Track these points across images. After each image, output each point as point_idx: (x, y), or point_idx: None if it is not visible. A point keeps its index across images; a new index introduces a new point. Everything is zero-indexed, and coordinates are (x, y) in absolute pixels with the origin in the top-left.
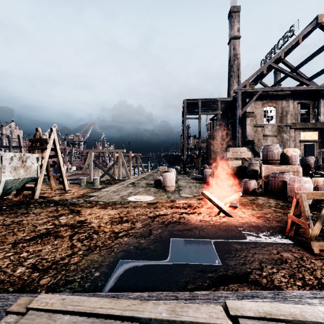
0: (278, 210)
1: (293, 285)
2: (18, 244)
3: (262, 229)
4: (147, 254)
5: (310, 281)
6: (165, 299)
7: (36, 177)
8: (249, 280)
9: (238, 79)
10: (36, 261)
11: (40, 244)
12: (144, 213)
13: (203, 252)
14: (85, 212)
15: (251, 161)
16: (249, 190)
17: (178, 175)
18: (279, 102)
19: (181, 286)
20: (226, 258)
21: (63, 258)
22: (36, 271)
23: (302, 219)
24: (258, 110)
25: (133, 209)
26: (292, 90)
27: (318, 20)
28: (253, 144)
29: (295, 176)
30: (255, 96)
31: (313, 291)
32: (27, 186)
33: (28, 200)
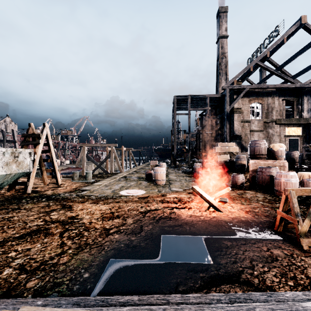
0: (266, 205)
1: (285, 285)
2: (7, 243)
3: (251, 224)
4: (137, 253)
5: (301, 281)
6: (156, 303)
7: (29, 172)
8: (241, 280)
9: (225, 76)
10: (24, 261)
11: (29, 243)
12: (135, 208)
13: (194, 249)
14: (77, 208)
15: (239, 156)
16: (237, 184)
17: (169, 169)
18: (265, 98)
19: (172, 288)
20: (217, 256)
21: (52, 257)
22: (24, 272)
23: (289, 214)
24: (245, 106)
25: (125, 204)
26: (277, 87)
27: (301, 21)
28: (241, 139)
29: (281, 171)
30: (243, 93)
31: (305, 292)
32: (20, 180)
33: (20, 194)
